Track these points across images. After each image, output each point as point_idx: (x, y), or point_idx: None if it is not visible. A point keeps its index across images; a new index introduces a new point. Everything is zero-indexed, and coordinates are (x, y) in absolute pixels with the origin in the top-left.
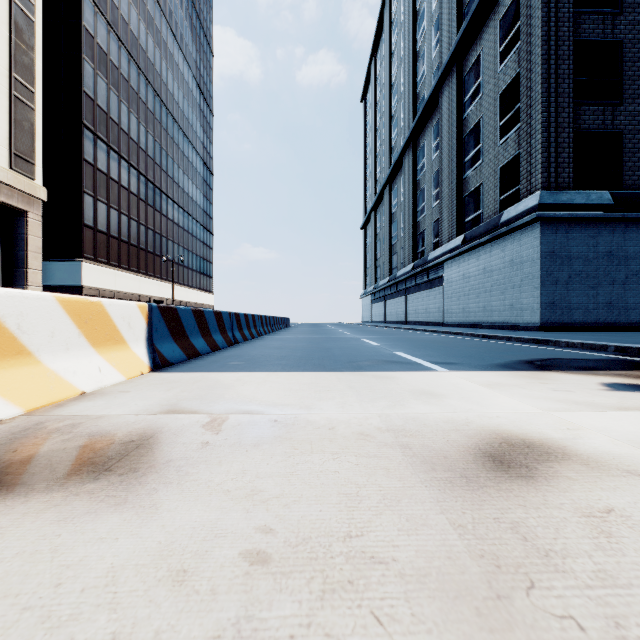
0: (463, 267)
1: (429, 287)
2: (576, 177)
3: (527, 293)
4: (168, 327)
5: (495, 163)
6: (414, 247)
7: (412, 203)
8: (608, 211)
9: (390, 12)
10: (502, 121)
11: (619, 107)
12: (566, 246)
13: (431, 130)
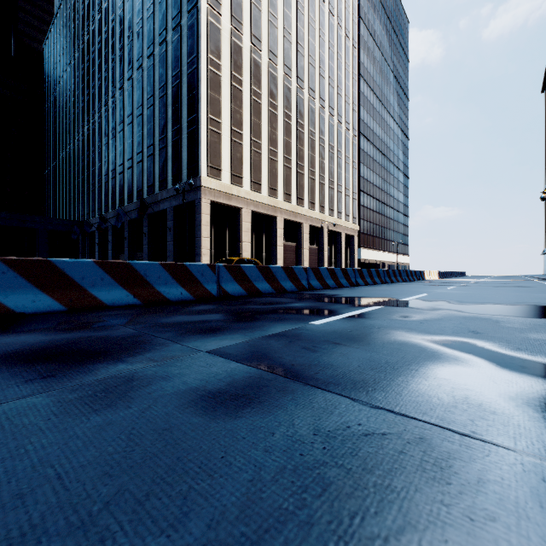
0: None
1: None
2: None
3: None
4: (439, 274)
5: None
6: None
7: None
8: None
9: None
10: None
11: None
12: None
13: None
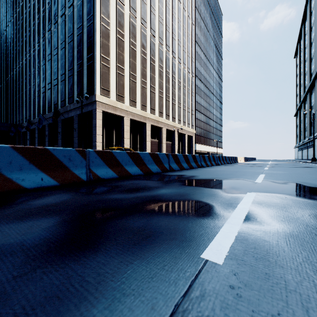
0: None
1: (311, 147)
2: None
3: None
4: (244, 159)
5: None
6: (310, 131)
7: (309, 115)
8: None
9: (304, 31)
10: None
11: None
12: None
13: (314, 90)
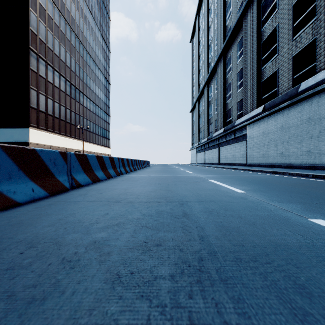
0: (263, 127)
1: (235, 142)
2: None
3: None
4: None
5: (289, 53)
6: (224, 118)
7: (223, 92)
8: None
9: None
10: (296, 22)
11: None
12: None
13: (236, 45)
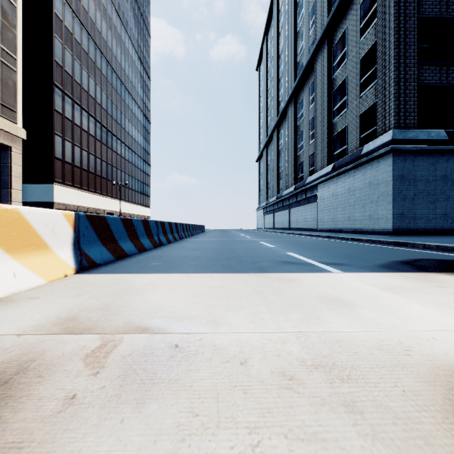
0: (332, 188)
1: (307, 203)
2: (419, 119)
3: (382, 207)
4: (96, 233)
5: (357, 110)
6: (295, 174)
7: (294, 142)
8: (444, 145)
9: (277, 4)
10: (362, 79)
11: (451, 67)
12: (412, 171)
13: (308, 88)
